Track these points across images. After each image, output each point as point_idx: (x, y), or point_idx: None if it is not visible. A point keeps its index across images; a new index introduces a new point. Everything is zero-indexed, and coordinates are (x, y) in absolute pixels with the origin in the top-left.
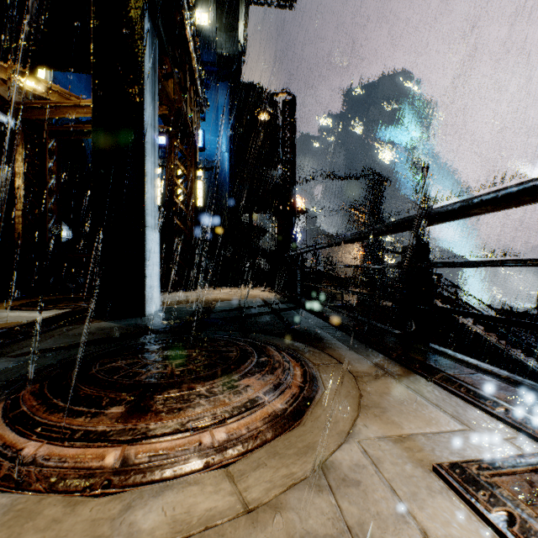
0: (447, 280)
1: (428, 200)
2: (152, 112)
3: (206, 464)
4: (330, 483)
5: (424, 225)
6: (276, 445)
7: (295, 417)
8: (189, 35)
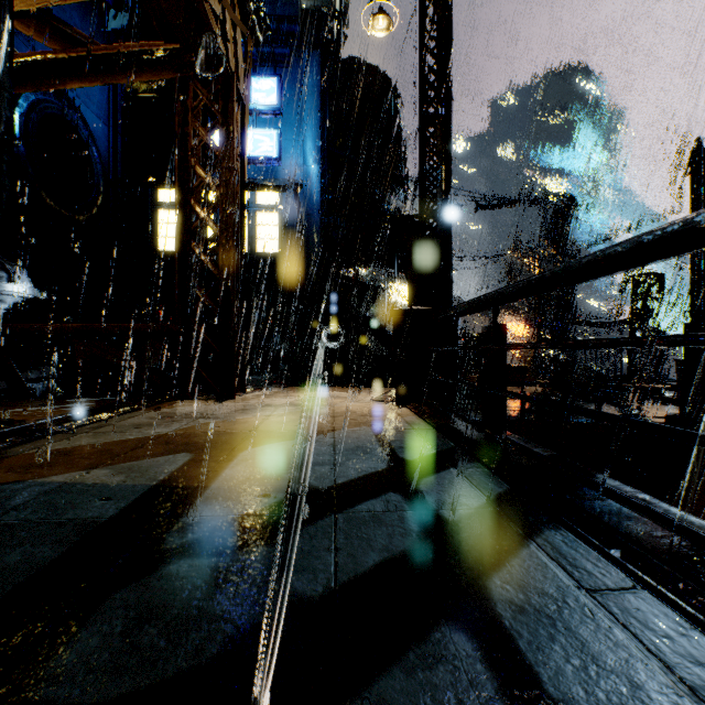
0: None
1: None
2: None
3: None
4: None
5: None
6: None
7: None
8: None
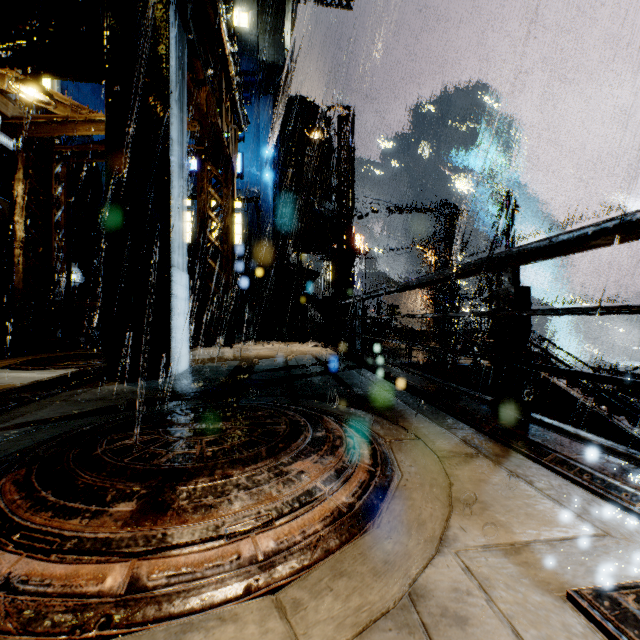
0: (536, 333)
1: (513, 236)
2: (179, 126)
3: (247, 589)
4: (424, 621)
5: (525, 262)
6: (344, 559)
7: (366, 516)
8: (225, 35)
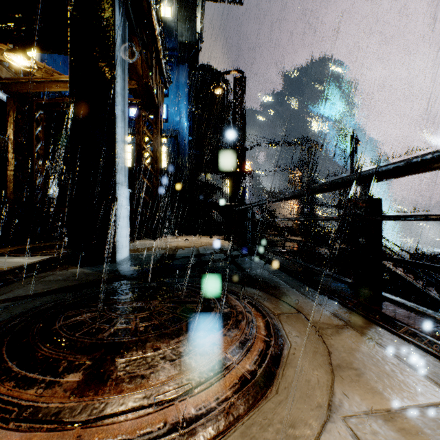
0: None
1: (356, 162)
2: (122, 83)
3: None
4: None
5: (378, 180)
6: (252, 425)
7: (267, 382)
8: (155, 20)
